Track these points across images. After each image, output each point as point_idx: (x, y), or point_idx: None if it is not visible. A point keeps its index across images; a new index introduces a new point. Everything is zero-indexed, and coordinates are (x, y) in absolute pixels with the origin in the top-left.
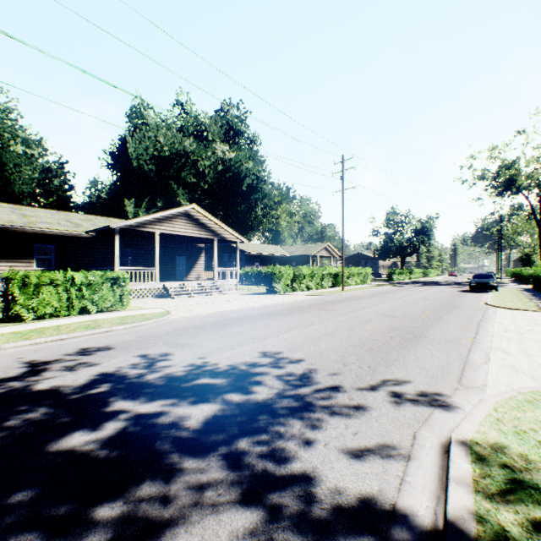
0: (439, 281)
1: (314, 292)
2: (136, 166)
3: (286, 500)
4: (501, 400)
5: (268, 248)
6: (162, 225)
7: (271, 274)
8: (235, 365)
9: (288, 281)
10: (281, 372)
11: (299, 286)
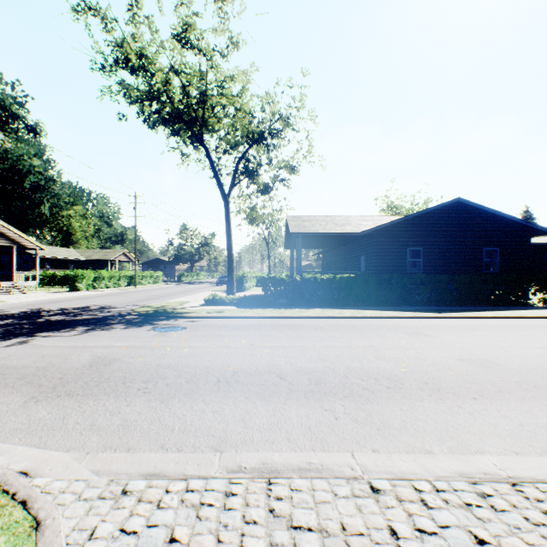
0: None
1: (112, 289)
2: None
3: (105, 311)
4: (160, 303)
5: (61, 251)
6: None
7: (75, 276)
8: (79, 307)
9: (91, 282)
10: (99, 306)
11: (100, 285)
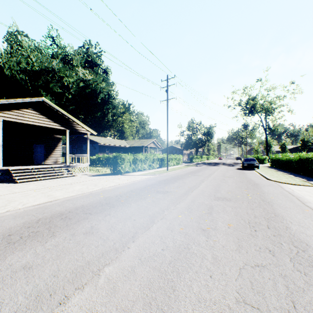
0: (217, 162)
1: (148, 172)
2: (9, 74)
3: None
4: None
5: (116, 141)
6: (7, 113)
7: (115, 159)
8: None
9: (128, 164)
10: None
11: (137, 167)
